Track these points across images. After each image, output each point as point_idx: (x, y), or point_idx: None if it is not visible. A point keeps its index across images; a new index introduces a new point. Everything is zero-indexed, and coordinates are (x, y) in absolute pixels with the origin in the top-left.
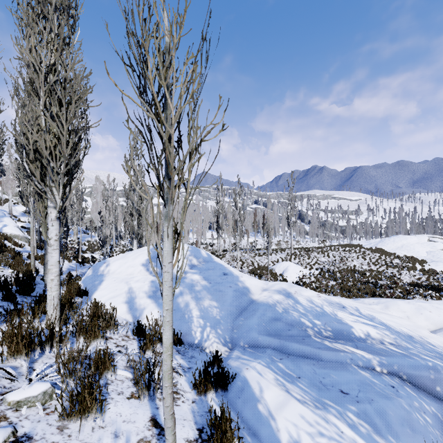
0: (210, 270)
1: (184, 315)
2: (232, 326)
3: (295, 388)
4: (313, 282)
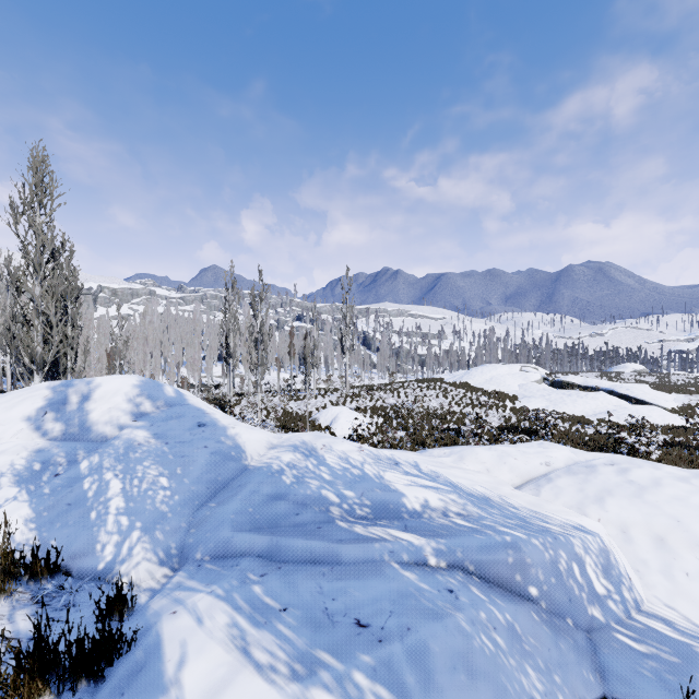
0: (172, 421)
1: (89, 512)
2: (191, 522)
3: (265, 638)
4: (375, 434)
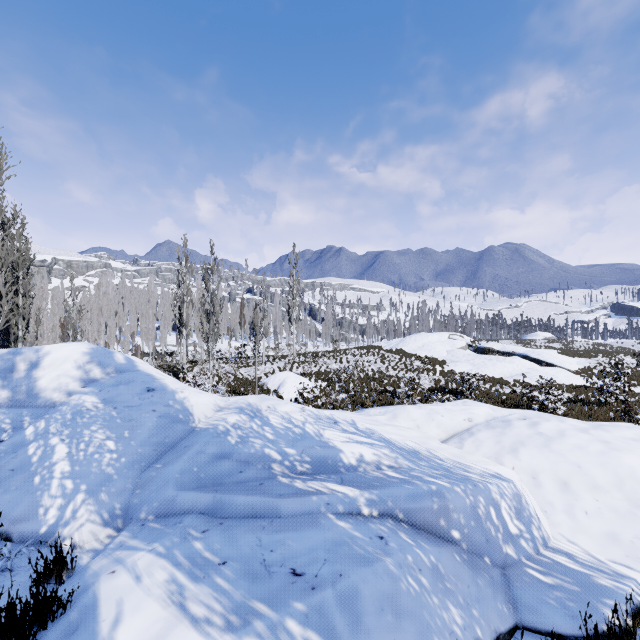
0: (121, 386)
1: (32, 477)
2: (136, 483)
3: (203, 592)
4: (319, 397)
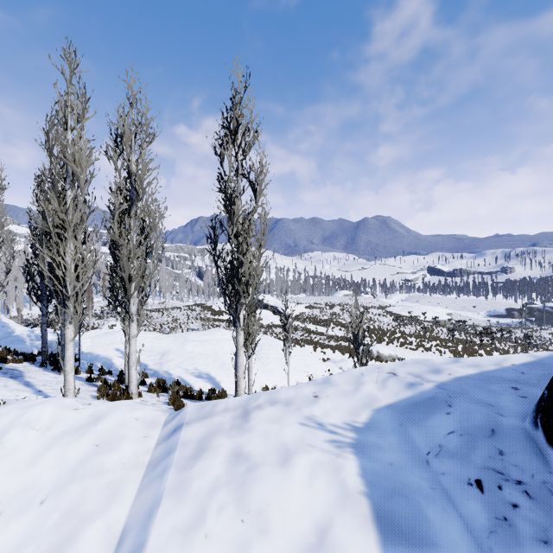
0: None
1: None
2: None
3: None
4: None
